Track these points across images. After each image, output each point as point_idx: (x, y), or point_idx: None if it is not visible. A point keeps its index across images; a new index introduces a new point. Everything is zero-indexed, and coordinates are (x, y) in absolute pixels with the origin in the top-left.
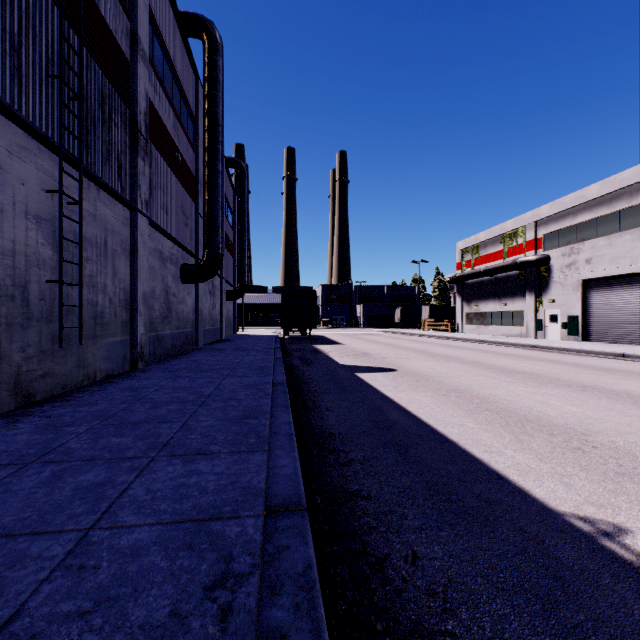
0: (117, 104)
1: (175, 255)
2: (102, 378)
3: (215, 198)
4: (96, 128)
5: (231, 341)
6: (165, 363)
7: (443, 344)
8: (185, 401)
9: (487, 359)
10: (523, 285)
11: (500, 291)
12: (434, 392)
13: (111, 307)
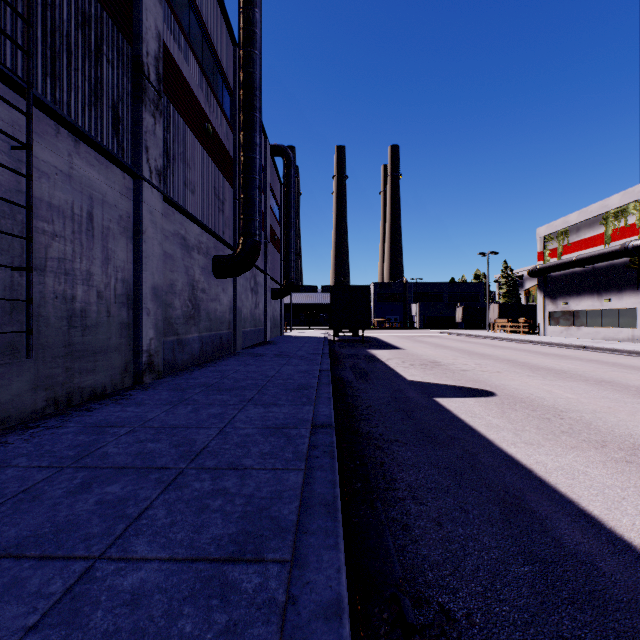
0: (111, 35)
1: (205, 244)
2: (83, 400)
3: (251, 175)
4: (72, 55)
5: (275, 344)
6: (183, 375)
7: (531, 350)
8: (150, 469)
9: (621, 376)
10: (636, 276)
11: (600, 284)
12: (600, 452)
13: (100, 303)
